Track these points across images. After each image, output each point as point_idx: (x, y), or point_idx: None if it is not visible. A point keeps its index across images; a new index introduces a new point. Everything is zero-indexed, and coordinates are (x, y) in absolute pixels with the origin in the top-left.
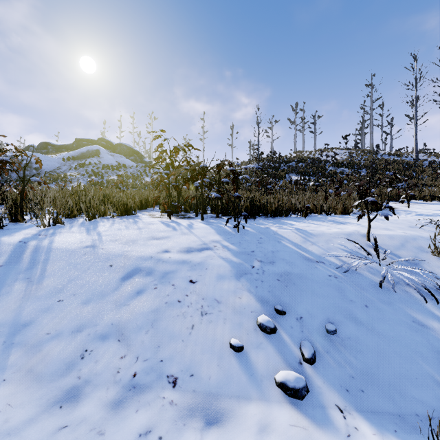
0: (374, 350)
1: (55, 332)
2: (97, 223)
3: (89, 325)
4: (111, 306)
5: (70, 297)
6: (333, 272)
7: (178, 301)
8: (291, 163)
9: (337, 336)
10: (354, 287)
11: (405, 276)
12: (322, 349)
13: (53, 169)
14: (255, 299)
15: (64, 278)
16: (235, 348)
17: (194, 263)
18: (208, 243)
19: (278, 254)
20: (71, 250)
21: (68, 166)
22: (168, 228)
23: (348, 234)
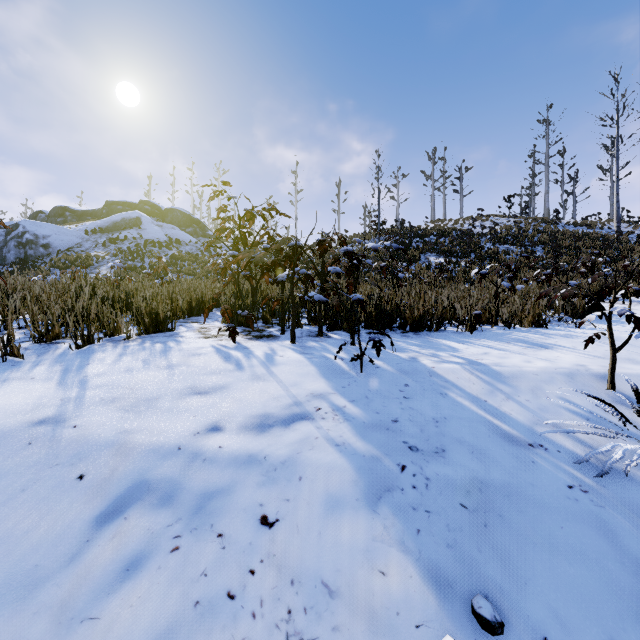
0: None
1: None
2: (92, 353)
3: None
4: (43, 626)
5: None
6: (574, 475)
7: (228, 595)
8: (427, 238)
9: None
10: (634, 521)
11: None
12: None
13: (70, 246)
14: (420, 575)
15: None
16: None
17: (273, 463)
18: (304, 400)
19: (448, 426)
20: (1, 434)
21: (93, 241)
22: (227, 364)
23: (568, 373)
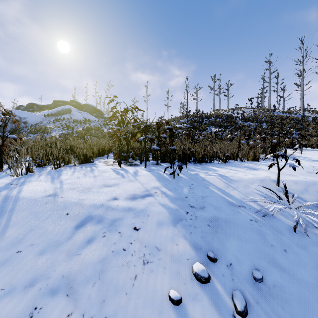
0: (298, 299)
1: (9, 287)
2: (61, 171)
3: (41, 278)
4: (63, 256)
5: (28, 247)
6: (253, 216)
7: (123, 249)
8: (211, 119)
9: (264, 284)
10: (272, 231)
11: (312, 219)
12: (252, 299)
13: (37, 123)
14: (190, 245)
15: (25, 227)
16: (174, 302)
17: (138, 210)
18: (150, 189)
19: (207, 199)
20: (35, 199)
21: (48, 120)
22: (118, 176)
23: (261, 179)
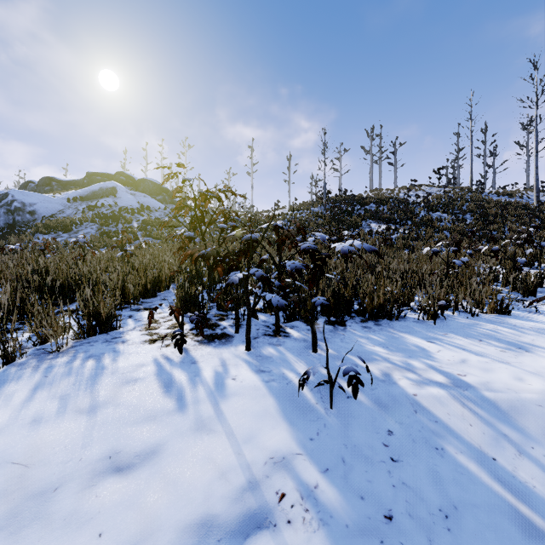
0: None
1: None
2: (2, 384)
3: None
4: None
5: None
6: None
7: None
8: (368, 206)
9: None
10: None
11: None
12: None
13: (53, 213)
14: None
15: None
16: None
17: None
18: (262, 475)
19: (465, 528)
20: None
21: (74, 208)
22: (166, 400)
23: None
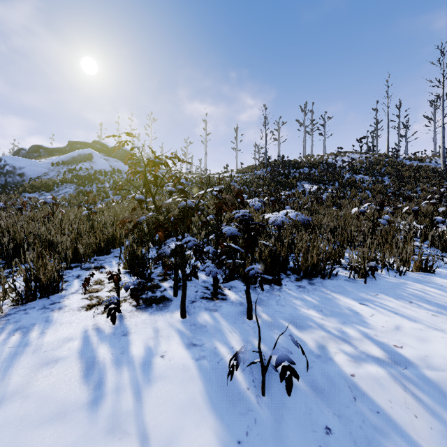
0: None
1: None
2: None
3: None
4: None
5: None
6: None
7: None
8: (302, 169)
9: None
10: None
11: None
12: None
13: (39, 175)
14: None
15: None
16: None
17: None
18: None
19: None
20: None
21: (56, 171)
22: (83, 388)
23: None
